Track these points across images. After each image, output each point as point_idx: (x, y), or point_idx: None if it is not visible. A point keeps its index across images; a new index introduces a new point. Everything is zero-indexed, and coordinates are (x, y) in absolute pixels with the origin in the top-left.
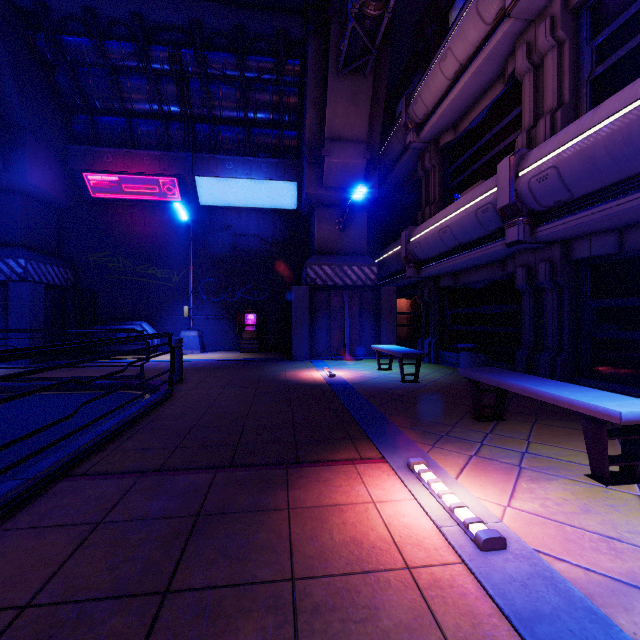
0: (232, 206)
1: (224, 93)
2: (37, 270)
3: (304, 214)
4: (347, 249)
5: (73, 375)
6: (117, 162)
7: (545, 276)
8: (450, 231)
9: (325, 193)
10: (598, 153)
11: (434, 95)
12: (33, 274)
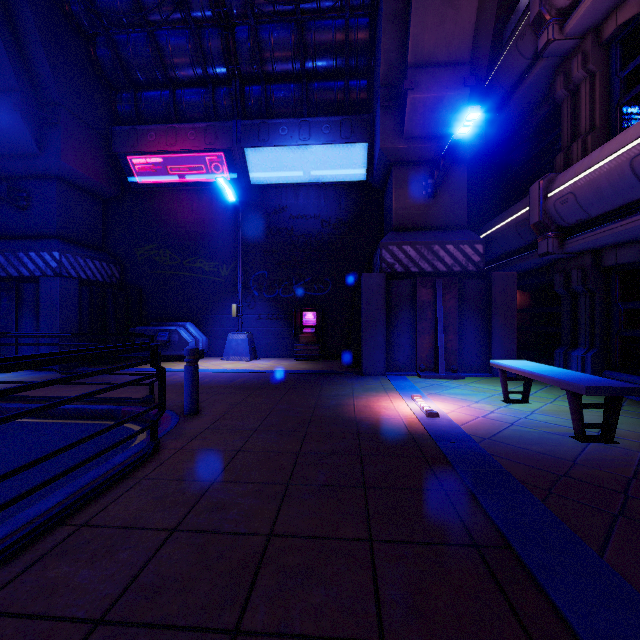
0: (288, 183)
1: (276, 38)
2: (74, 264)
3: (376, 184)
4: (438, 222)
5: (78, 391)
6: (160, 140)
7: None
8: None
9: (407, 146)
10: None
11: None
12: (69, 269)
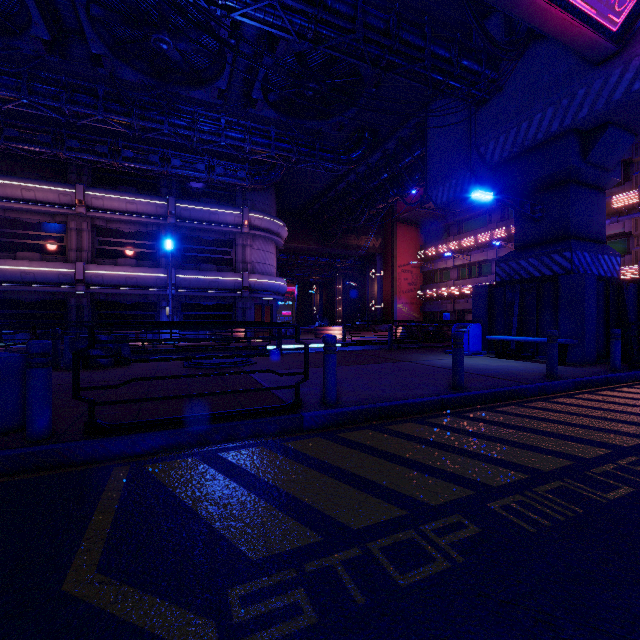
0: None
1: None
2: None
3: None
4: None
5: None
6: None
7: (86, 303)
8: (34, 275)
9: None
10: (115, 279)
11: (7, 194)
12: None
